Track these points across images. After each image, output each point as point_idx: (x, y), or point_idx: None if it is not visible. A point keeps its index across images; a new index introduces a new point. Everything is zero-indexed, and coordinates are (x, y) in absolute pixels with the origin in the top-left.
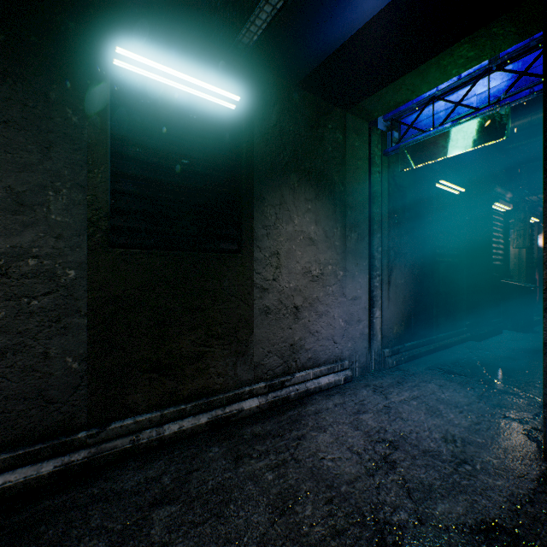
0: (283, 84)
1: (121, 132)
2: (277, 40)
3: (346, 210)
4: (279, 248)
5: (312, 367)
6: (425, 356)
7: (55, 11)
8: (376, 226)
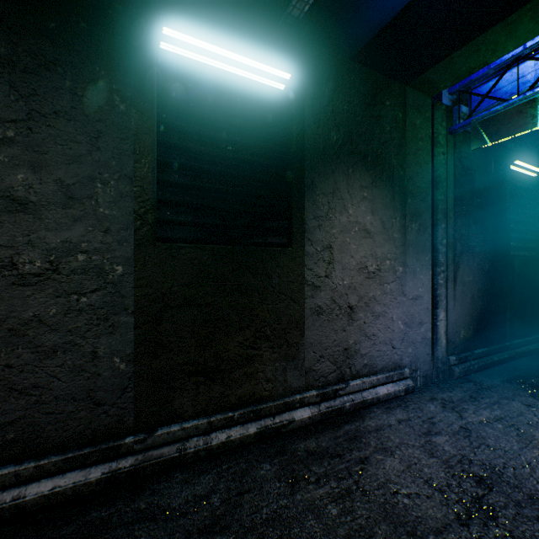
0: (336, 58)
1: (168, 119)
2: (326, 15)
3: (406, 198)
4: (332, 241)
5: (368, 375)
6: (498, 366)
7: None
8: (440, 216)
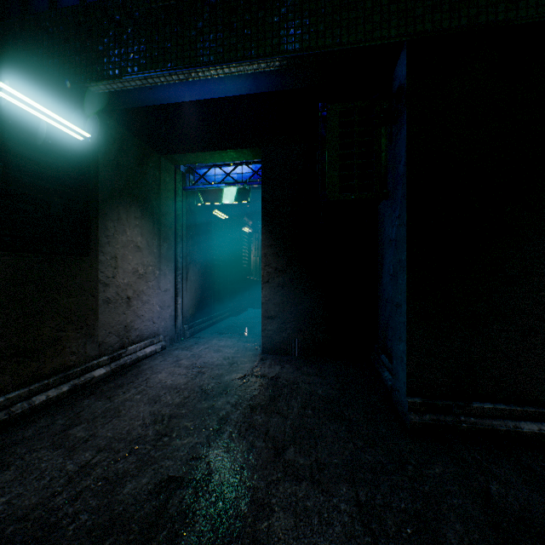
0: (120, 128)
1: None
2: None
3: (161, 227)
4: (117, 253)
5: (139, 342)
6: (208, 328)
7: None
8: (179, 239)
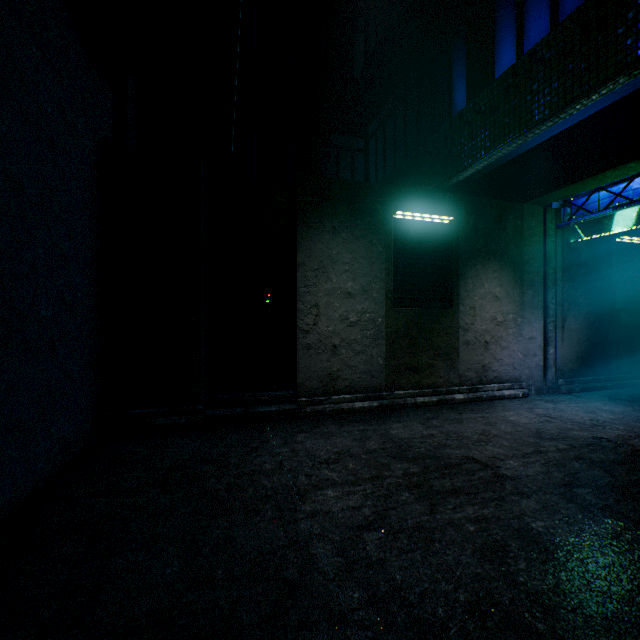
0: (477, 200)
1: (395, 250)
2: None
3: (523, 274)
4: (475, 304)
5: (497, 383)
6: (600, 391)
7: (374, 204)
8: (550, 284)
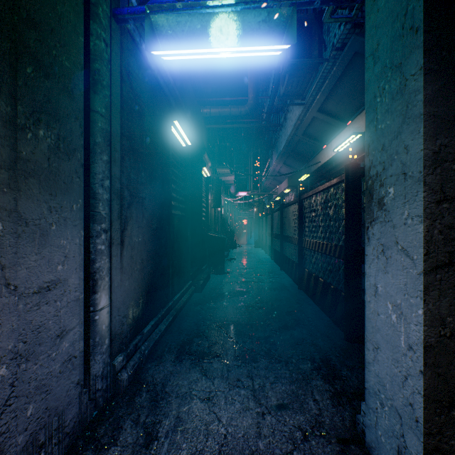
0: None
1: None
2: None
3: (19, 57)
4: None
5: None
6: (165, 334)
7: None
8: (101, 139)
